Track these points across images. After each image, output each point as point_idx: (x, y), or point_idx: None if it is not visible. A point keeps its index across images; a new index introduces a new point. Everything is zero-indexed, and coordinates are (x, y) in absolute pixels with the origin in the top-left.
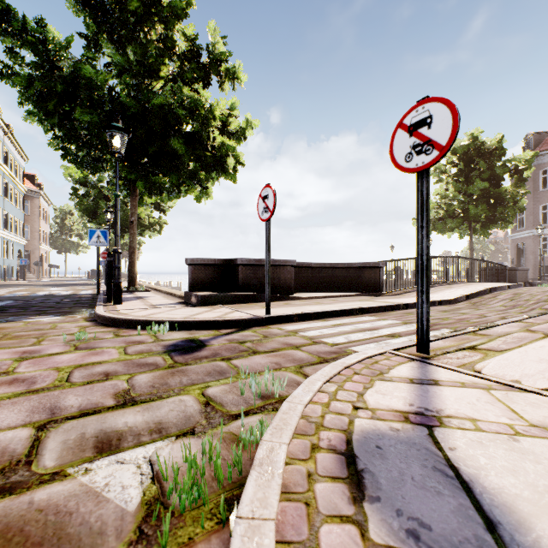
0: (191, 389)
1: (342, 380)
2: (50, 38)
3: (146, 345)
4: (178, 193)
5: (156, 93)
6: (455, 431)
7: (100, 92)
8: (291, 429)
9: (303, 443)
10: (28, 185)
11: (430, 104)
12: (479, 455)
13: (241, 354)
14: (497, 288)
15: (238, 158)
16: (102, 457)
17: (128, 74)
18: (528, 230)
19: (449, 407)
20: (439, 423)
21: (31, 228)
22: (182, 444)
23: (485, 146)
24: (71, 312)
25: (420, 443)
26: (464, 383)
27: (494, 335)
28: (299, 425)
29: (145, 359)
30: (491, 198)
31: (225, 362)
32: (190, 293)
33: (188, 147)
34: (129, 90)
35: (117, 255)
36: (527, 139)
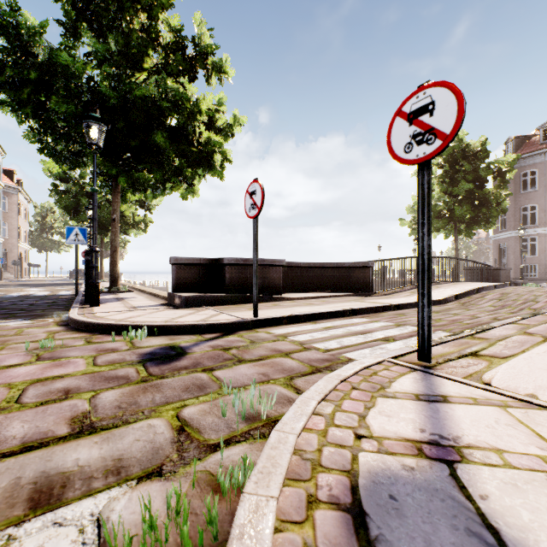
0: (164, 409)
1: (340, 398)
2: (22, 22)
3: (120, 354)
4: (163, 190)
5: (138, 84)
6: (482, 469)
7: (78, 80)
8: (281, 473)
9: (297, 493)
10: (6, 181)
11: (432, 88)
12: (519, 506)
13: (225, 363)
14: (484, 288)
15: (225, 155)
16: (35, 516)
17: (109, 65)
18: (510, 231)
19: (467, 432)
20: (460, 457)
21: (8, 225)
22: (144, 492)
23: (469, 148)
24: (43, 315)
25: (443, 490)
26: (476, 399)
27: (493, 338)
28: (291, 465)
29: (116, 371)
30: (476, 199)
31: (207, 374)
32: (174, 294)
33: (173, 142)
34: (110, 80)
35: (95, 254)
36: (508, 142)
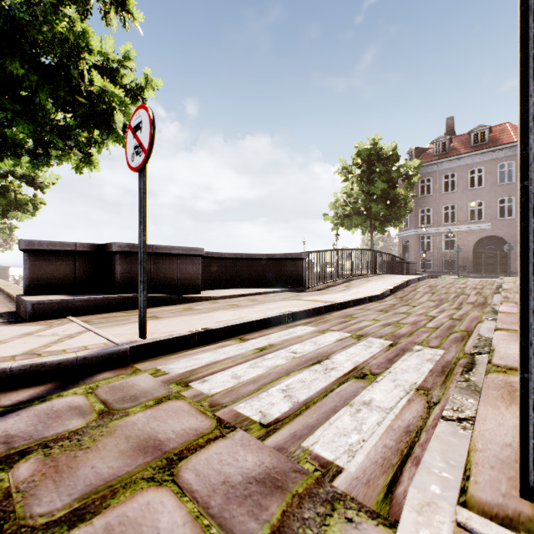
0: None
1: None
2: None
3: None
4: (46, 157)
5: None
6: None
7: None
8: None
9: None
10: None
11: None
12: None
13: None
14: (411, 281)
15: None
16: None
17: None
18: (411, 230)
19: None
20: None
21: None
22: None
23: (383, 152)
24: None
25: None
26: None
27: None
28: None
29: None
30: (389, 198)
31: None
32: (20, 297)
33: (48, 84)
34: None
35: None
36: (410, 152)
